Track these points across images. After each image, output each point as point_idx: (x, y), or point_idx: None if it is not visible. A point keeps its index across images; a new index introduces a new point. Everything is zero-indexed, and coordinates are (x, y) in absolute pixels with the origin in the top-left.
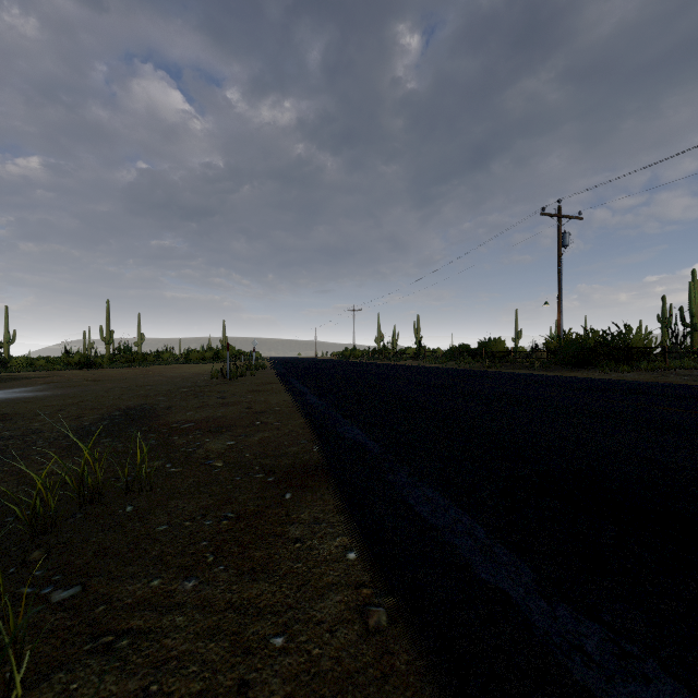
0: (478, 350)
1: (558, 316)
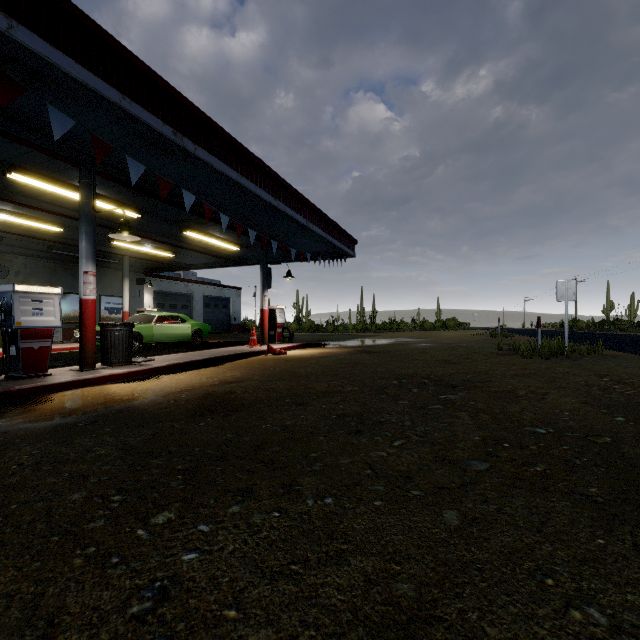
0: None
1: None
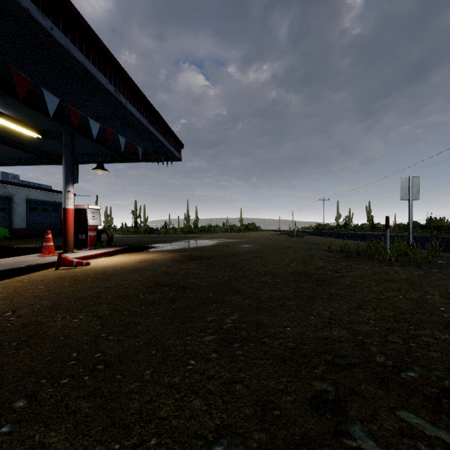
0: (427, 225)
1: None
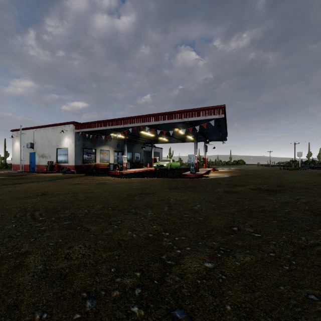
0: None
1: None
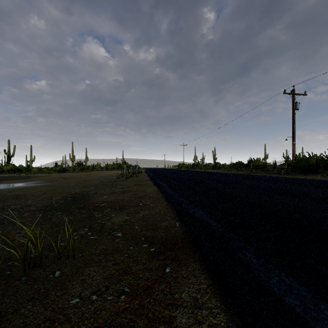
0: (248, 164)
1: (293, 146)
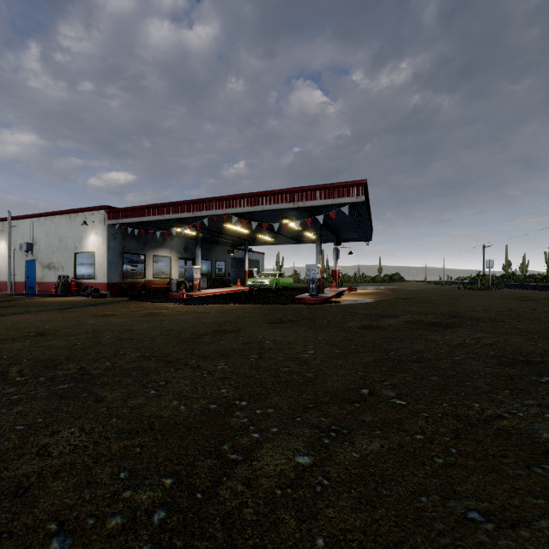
0: None
1: None
